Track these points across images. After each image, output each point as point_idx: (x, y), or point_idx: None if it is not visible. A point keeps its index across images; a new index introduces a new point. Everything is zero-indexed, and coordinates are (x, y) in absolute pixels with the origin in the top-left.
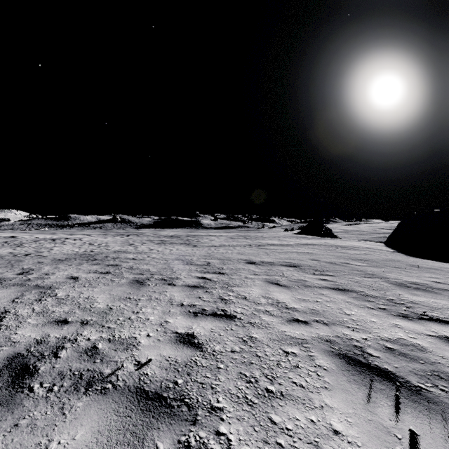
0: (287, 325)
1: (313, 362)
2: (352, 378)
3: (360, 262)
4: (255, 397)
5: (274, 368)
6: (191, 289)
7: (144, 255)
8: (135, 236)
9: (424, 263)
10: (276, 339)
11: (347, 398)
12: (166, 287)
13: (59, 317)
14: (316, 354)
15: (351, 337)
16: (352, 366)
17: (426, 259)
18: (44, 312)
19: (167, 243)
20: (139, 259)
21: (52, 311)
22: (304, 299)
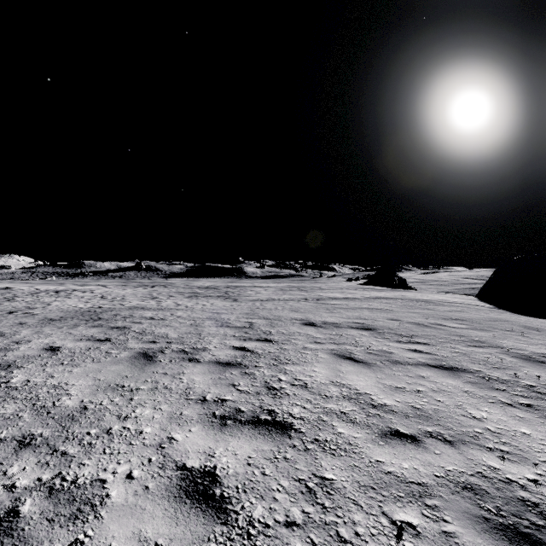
0: (384, 447)
1: None
2: None
3: (456, 323)
4: None
5: None
6: (223, 368)
7: (166, 312)
8: (161, 287)
9: (541, 324)
10: (371, 486)
11: None
12: (185, 365)
13: None
14: (456, 529)
15: (507, 477)
16: None
17: (540, 317)
18: None
19: (200, 297)
20: (159, 318)
21: None
22: (398, 388)
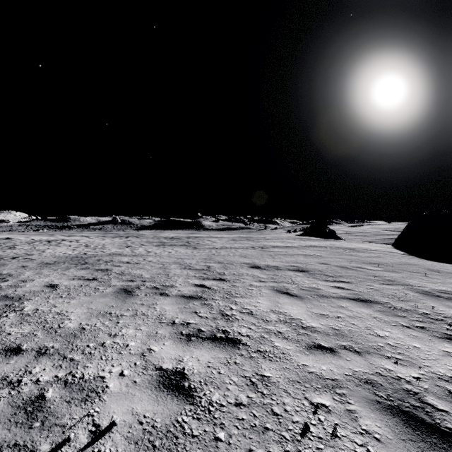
0: (309, 355)
1: (357, 424)
2: None
3: (373, 266)
4: None
5: (302, 440)
6: (187, 300)
7: (140, 257)
8: (134, 237)
9: (442, 267)
10: (297, 381)
11: None
12: (157, 298)
13: (13, 343)
14: (357, 408)
15: (398, 375)
16: (415, 432)
17: (442, 262)
18: None
19: (166, 245)
20: (134, 262)
21: (8, 333)
22: (323, 315)
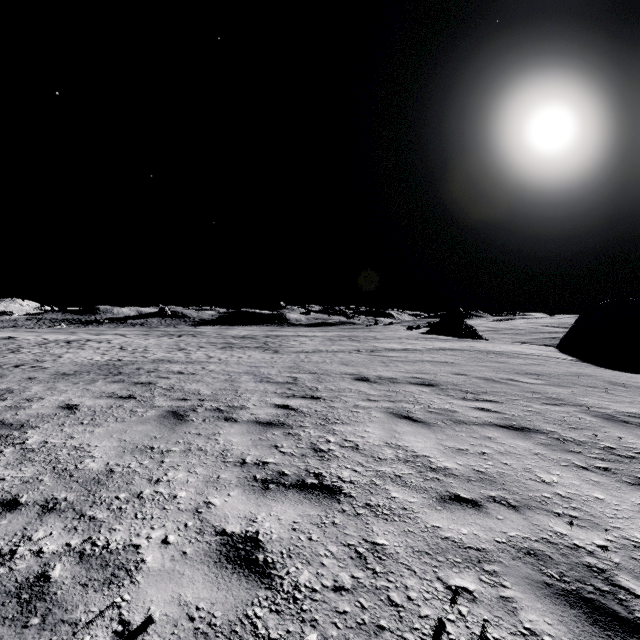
0: (442, 512)
1: (517, 619)
2: None
3: (531, 378)
4: None
5: None
6: (263, 429)
7: (197, 365)
8: (189, 336)
9: (629, 379)
10: (426, 551)
11: None
12: (221, 424)
13: (7, 492)
14: (515, 594)
15: (574, 543)
16: (605, 632)
17: (628, 372)
18: None
19: (235, 348)
20: (189, 372)
21: (1, 477)
22: (460, 450)
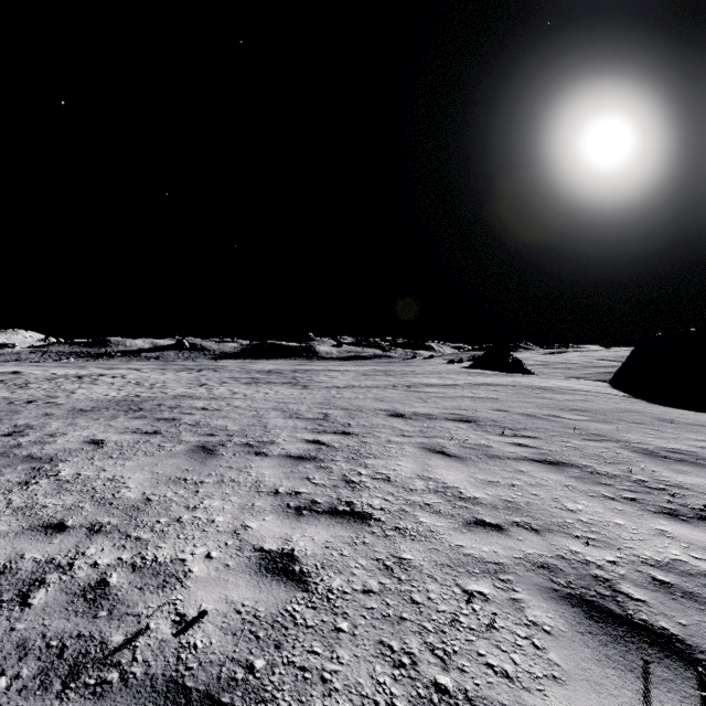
0: (466, 534)
1: (522, 614)
2: (603, 652)
3: (575, 414)
4: (413, 705)
5: (448, 631)
6: (295, 462)
7: (221, 401)
8: (210, 371)
9: (680, 415)
10: (448, 564)
11: (602, 703)
12: (252, 458)
13: (52, 517)
14: (525, 597)
15: (586, 559)
16: (598, 624)
17: (682, 408)
18: (27, 507)
19: (261, 383)
20: (213, 408)
21: (43, 505)
22: (491, 482)
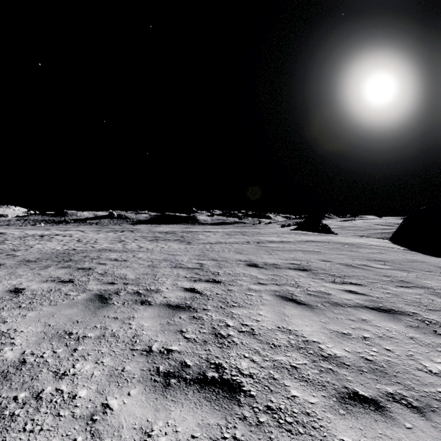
0: (346, 418)
1: None
2: None
3: (379, 264)
4: None
5: None
6: (172, 312)
7: (129, 254)
8: (129, 232)
9: None
10: None
11: None
12: (136, 308)
13: None
14: None
15: None
16: None
17: None
18: None
19: (160, 240)
20: (122, 259)
21: None
22: (344, 334)
